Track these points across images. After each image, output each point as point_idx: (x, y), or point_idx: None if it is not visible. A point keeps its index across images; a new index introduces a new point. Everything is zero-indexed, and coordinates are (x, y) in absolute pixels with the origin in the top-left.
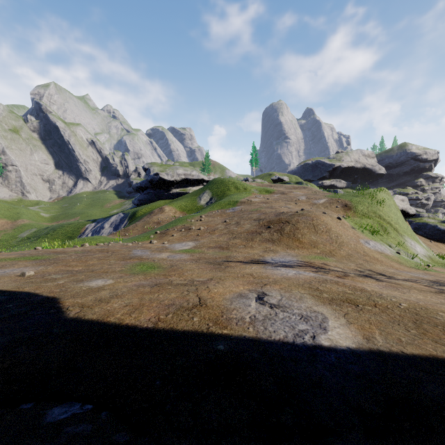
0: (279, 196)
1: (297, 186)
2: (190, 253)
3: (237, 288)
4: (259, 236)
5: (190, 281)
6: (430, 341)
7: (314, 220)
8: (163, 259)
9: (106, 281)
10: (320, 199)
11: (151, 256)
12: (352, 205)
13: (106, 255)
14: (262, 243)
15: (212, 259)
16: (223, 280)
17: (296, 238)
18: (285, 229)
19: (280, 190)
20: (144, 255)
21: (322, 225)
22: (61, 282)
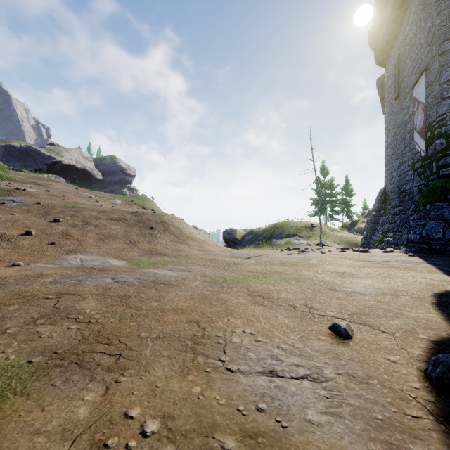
0: (41, 188)
1: (41, 177)
2: (168, 264)
3: (357, 262)
4: (158, 238)
5: (337, 268)
6: (406, 257)
7: (181, 221)
8: (196, 273)
9: (348, 287)
10: (114, 199)
11: (171, 276)
12: (149, 208)
13: (99, 298)
14: (175, 244)
15: (219, 263)
16: (333, 263)
17: (190, 238)
18: (171, 229)
19: (25, 179)
20: (151, 278)
21: (188, 225)
22: (371, 302)
